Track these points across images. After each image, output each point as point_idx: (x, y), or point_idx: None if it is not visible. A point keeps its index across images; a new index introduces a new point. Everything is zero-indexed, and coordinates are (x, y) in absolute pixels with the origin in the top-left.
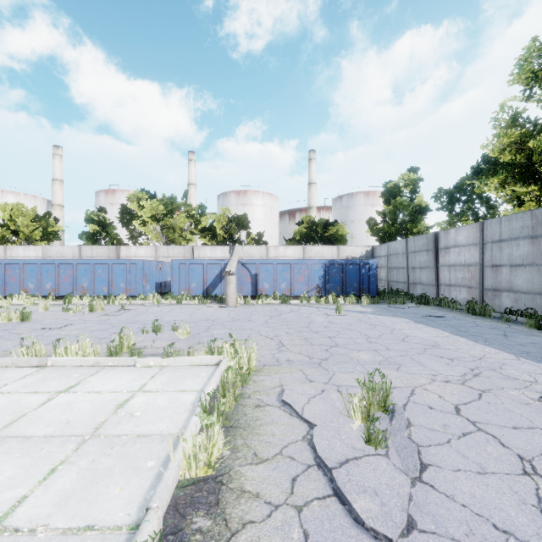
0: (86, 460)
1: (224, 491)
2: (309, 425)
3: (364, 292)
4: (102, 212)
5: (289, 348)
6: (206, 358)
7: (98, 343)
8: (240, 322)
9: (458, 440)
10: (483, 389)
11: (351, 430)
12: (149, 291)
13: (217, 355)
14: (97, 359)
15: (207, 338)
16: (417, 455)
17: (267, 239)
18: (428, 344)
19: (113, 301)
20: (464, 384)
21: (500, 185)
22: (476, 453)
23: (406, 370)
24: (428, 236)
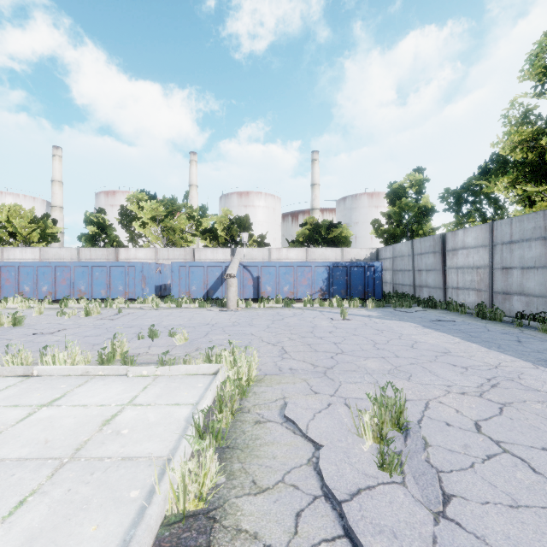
0: (61, 489)
1: (217, 530)
2: (314, 445)
3: (369, 295)
4: (102, 213)
5: (292, 355)
6: (203, 367)
7: (89, 350)
8: (240, 326)
9: (483, 464)
10: (503, 403)
11: (361, 452)
12: (148, 294)
13: (215, 363)
14: (87, 368)
15: (205, 344)
16: (438, 483)
17: (269, 241)
18: (438, 351)
19: (111, 305)
20: (482, 397)
21: (511, 185)
22: (504, 481)
23: (417, 380)
24: (435, 238)
